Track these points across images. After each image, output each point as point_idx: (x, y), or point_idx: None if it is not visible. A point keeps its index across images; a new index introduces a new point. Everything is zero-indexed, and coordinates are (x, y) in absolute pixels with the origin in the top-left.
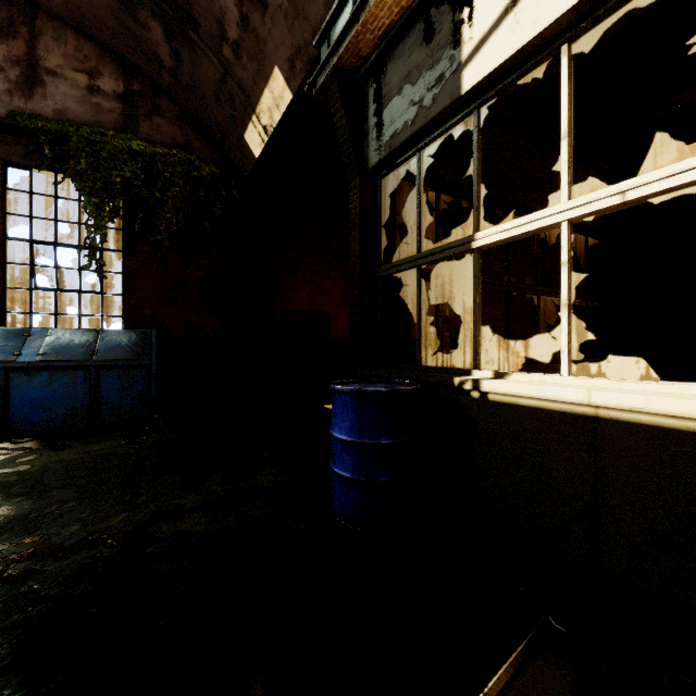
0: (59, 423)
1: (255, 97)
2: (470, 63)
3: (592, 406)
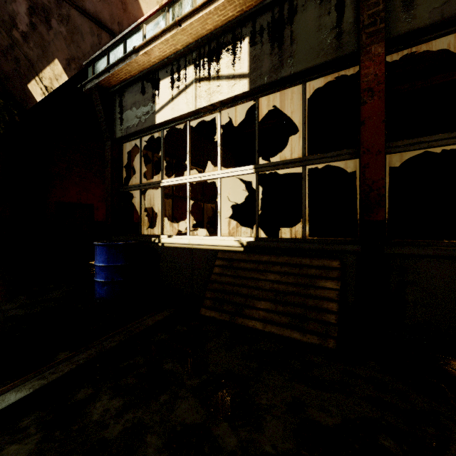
0: None
1: (38, 67)
2: (158, 113)
3: (191, 244)
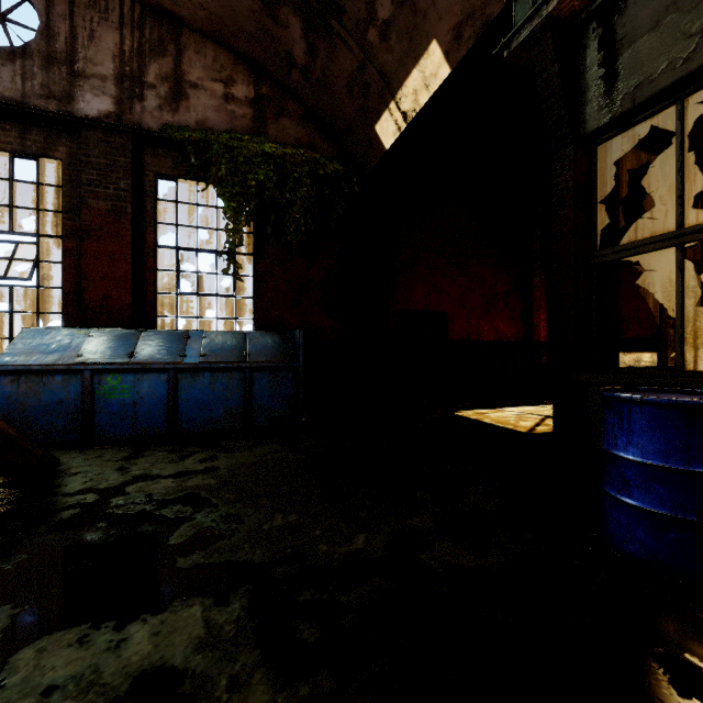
0: (218, 424)
1: (397, 81)
2: None
3: None
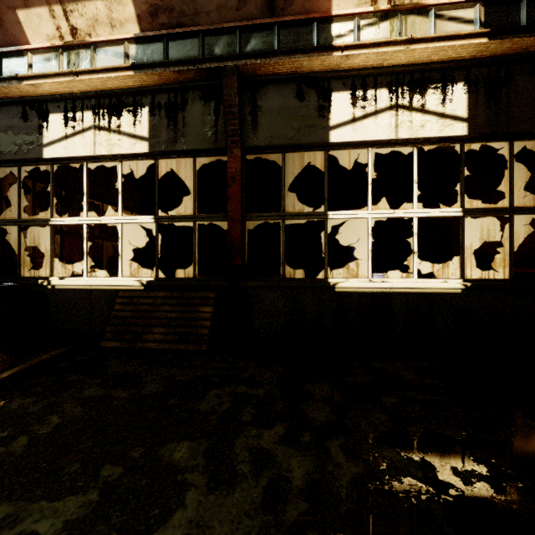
0: None
1: None
2: (47, 147)
3: (90, 286)
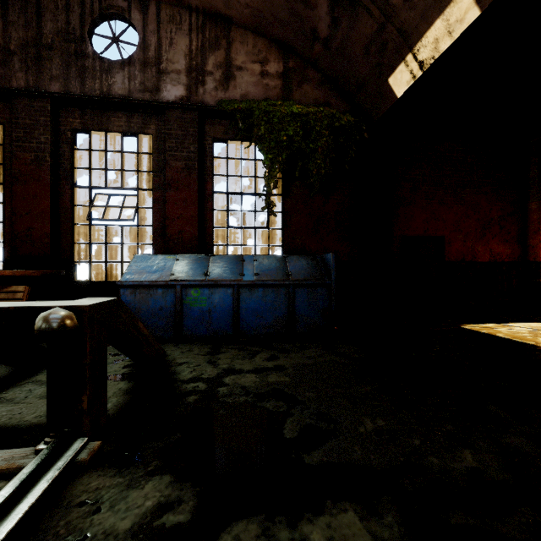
0: (269, 329)
1: (417, 34)
2: None
3: None
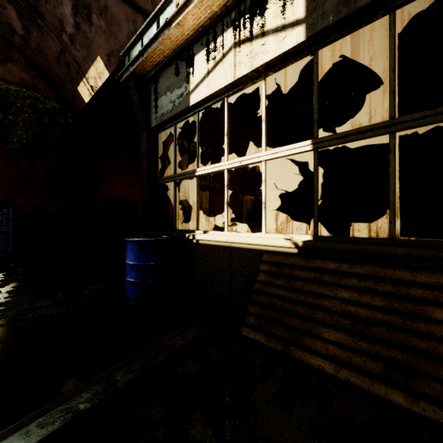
0: None
1: (85, 68)
2: (193, 93)
3: (230, 242)
